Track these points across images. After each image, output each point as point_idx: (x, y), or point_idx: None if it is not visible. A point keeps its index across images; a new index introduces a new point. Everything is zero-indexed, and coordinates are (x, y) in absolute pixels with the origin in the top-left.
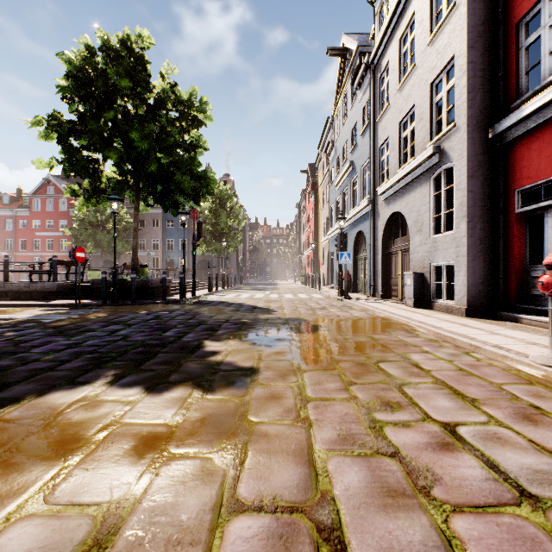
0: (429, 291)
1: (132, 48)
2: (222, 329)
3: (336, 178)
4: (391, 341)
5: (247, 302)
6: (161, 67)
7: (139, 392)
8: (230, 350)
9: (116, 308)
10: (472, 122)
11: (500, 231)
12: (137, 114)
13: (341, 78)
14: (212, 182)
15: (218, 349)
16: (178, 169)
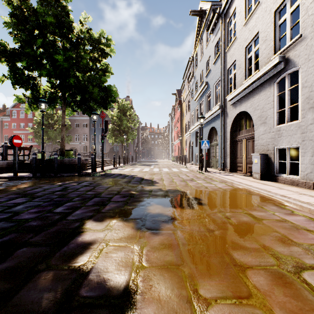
0: (273, 167)
1: (59, 0)
2: (110, 202)
3: (195, 94)
4: (274, 221)
5: (138, 174)
6: (80, 16)
7: None
8: (108, 239)
9: (42, 179)
10: None
11: None
12: (63, 46)
13: (198, 30)
14: (114, 93)
15: (95, 237)
16: (91, 83)
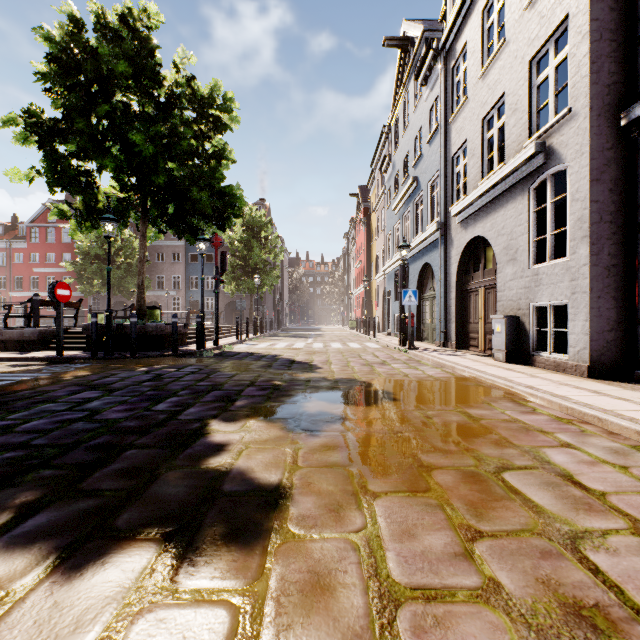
0: (527, 340)
1: (135, 27)
2: (242, 397)
3: (395, 199)
4: (499, 421)
5: (284, 354)
6: (175, 55)
7: (36, 564)
8: (247, 441)
9: (109, 363)
10: (597, 104)
11: (638, 257)
12: (143, 113)
13: (400, 75)
14: (239, 201)
15: (228, 439)
16: (195, 183)
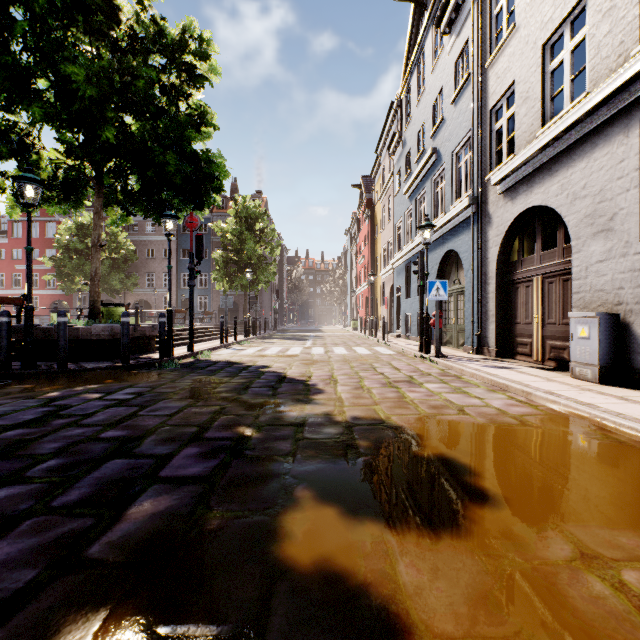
0: (637, 350)
1: None
2: (152, 487)
3: (406, 181)
4: None
5: (273, 364)
6: None
7: None
8: None
9: (20, 380)
10: None
11: None
12: (94, 56)
13: (413, 37)
14: (219, 170)
15: None
16: (159, 142)
